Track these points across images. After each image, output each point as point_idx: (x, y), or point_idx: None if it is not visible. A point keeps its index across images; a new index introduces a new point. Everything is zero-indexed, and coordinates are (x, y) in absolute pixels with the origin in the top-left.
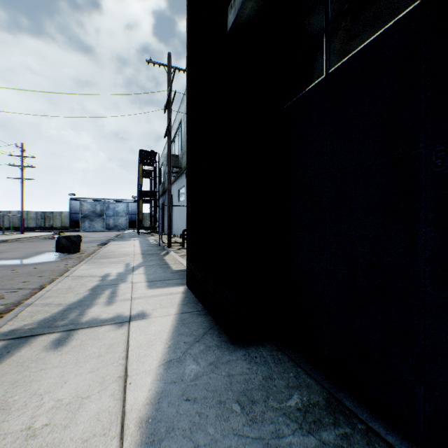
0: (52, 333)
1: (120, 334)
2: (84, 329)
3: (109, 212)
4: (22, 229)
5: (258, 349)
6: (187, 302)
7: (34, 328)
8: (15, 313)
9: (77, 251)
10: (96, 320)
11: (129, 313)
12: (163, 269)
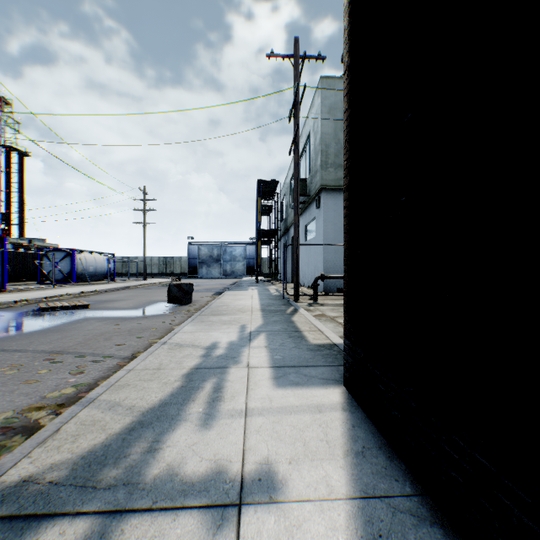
0: (75, 516)
1: None
2: (139, 515)
3: (226, 256)
4: (144, 275)
5: None
6: (364, 444)
7: (57, 483)
8: (58, 423)
9: (188, 302)
10: (171, 481)
11: (239, 464)
12: (294, 340)
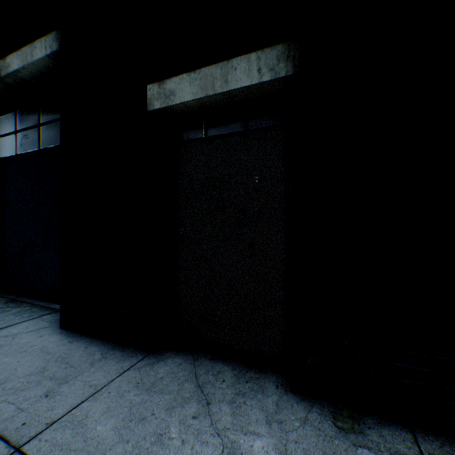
0: None
1: None
2: None
3: None
4: None
5: None
6: None
7: None
8: None
9: None
10: None
11: None
12: None
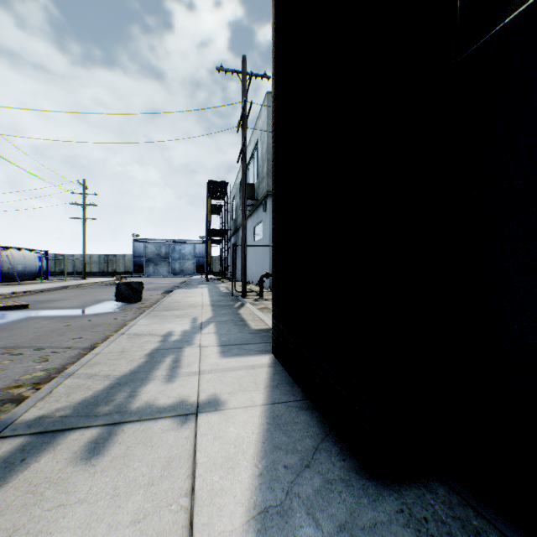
0: (88, 427)
1: (182, 437)
2: (132, 423)
3: (175, 255)
4: (84, 274)
5: (424, 498)
6: (278, 382)
7: (67, 416)
8: (49, 388)
9: (138, 300)
10: (150, 408)
11: (196, 397)
12: (239, 327)
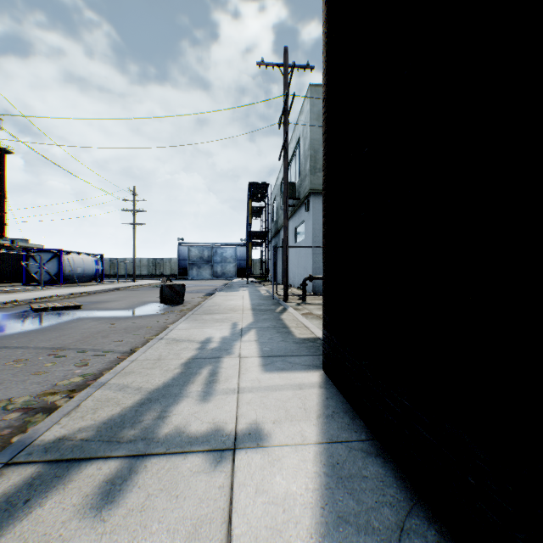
0: (107, 459)
1: (215, 487)
2: (157, 457)
3: (216, 258)
4: (134, 276)
5: None
6: (334, 410)
7: (88, 440)
8: (77, 400)
9: (180, 303)
10: (179, 436)
11: (233, 425)
12: (282, 335)
